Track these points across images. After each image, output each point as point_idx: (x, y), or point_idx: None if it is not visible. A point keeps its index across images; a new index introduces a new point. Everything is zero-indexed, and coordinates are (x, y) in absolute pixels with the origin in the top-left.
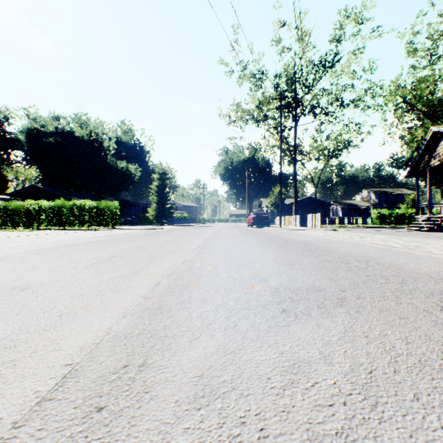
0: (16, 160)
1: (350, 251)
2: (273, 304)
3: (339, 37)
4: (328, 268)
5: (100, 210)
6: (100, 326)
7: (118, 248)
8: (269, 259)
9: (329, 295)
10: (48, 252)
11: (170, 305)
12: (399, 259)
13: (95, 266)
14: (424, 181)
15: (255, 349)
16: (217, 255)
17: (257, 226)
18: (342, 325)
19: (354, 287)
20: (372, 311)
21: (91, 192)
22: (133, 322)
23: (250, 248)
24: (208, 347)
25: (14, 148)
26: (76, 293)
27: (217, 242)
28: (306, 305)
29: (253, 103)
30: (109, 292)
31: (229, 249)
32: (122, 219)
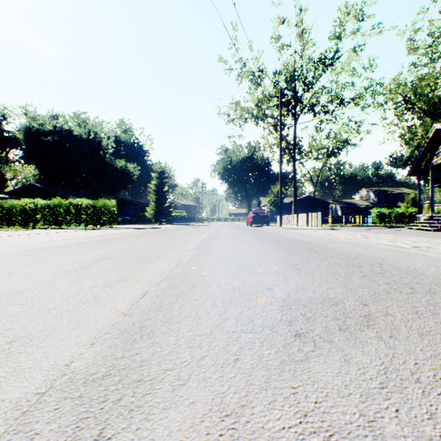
0: (15, 159)
1: (358, 253)
2: (283, 325)
3: (339, 34)
4: (339, 273)
5: (97, 209)
6: (56, 361)
7: (110, 249)
8: (272, 263)
9: (350, 311)
10: (32, 254)
11: (154, 326)
12: (415, 262)
13: (78, 270)
14: (423, 179)
15: (265, 406)
16: (214, 257)
17: (257, 225)
18: (378, 360)
19: (376, 299)
20: (410, 336)
21: (90, 191)
22: (102, 355)
23: (251, 249)
24: (197, 401)
25: (12, 147)
26: (43, 307)
27: (216, 242)
28: (324, 326)
29: (252, 101)
30: (84, 306)
31: (228, 250)
32: (121, 218)
